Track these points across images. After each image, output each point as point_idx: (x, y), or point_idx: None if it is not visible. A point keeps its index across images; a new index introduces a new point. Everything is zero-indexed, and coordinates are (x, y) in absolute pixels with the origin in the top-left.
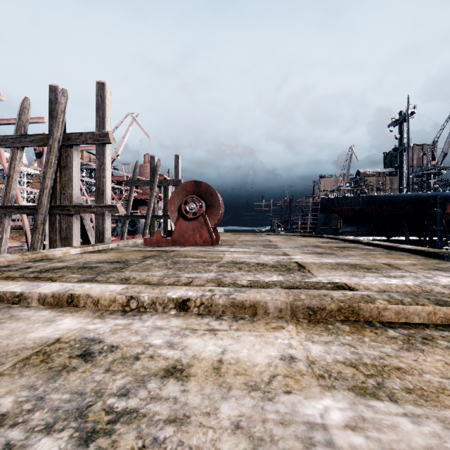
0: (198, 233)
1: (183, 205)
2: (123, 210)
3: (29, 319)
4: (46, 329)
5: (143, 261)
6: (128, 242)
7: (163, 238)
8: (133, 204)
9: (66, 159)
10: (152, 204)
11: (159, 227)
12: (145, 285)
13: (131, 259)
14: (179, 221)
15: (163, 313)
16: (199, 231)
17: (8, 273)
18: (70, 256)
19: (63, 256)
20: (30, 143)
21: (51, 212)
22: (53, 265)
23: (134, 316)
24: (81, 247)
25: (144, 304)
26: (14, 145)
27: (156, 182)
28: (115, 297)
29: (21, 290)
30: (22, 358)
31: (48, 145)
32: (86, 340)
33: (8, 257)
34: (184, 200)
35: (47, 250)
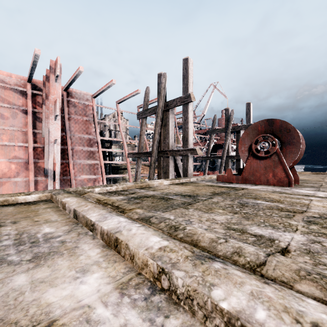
0: (271, 172)
1: (253, 145)
2: (200, 152)
3: (77, 258)
4: (67, 286)
5: (210, 198)
6: (205, 177)
7: (233, 175)
8: (213, 148)
9: (166, 120)
10: (227, 147)
11: (233, 165)
12: (190, 245)
13: (200, 194)
14: (249, 160)
15: None
16: (272, 170)
17: (121, 196)
18: (162, 186)
19: (158, 185)
20: (149, 114)
21: (158, 155)
22: (147, 193)
23: (157, 313)
24: (171, 179)
25: (177, 290)
26: (142, 116)
27: (229, 129)
28: (147, 261)
29: (95, 220)
30: None
31: (156, 112)
32: None
33: (127, 184)
34: (255, 140)
35: (150, 181)
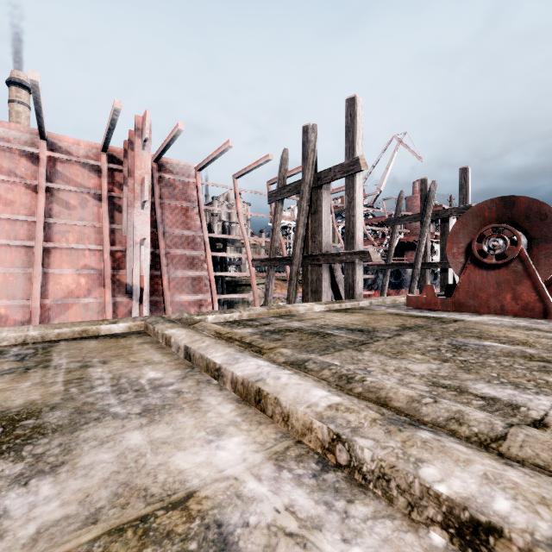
0: (509, 292)
1: (474, 243)
2: (377, 257)
3: (203, 415)
4: (199, 451)
5: (398, 334)
6: (384, 300)
7: (437, 296)
8: (397, 249)
9: (316, 203)
10: (423, 247)
11: (435, 279)
12: (376, 405)
13: (380, 329)
14: (467, 270)
15: (406, 526)
16: (510, 288)
17: (248, 328)
18: (312, 314)
19: (306, 313)
20: (287, 194)
21: (303, 263)
22: (289, 324)
23: (334, 495)
24: (326, 303)
25: (362, 466)
26: (276, 199)
27: (428, 215)
28: (311, 423)
29: (221, 362)
30: (119, 523)
31: (300, 191)
32: (215, 535)
33: (257, 310)
34: (477, 234)
35: (291, 305)
